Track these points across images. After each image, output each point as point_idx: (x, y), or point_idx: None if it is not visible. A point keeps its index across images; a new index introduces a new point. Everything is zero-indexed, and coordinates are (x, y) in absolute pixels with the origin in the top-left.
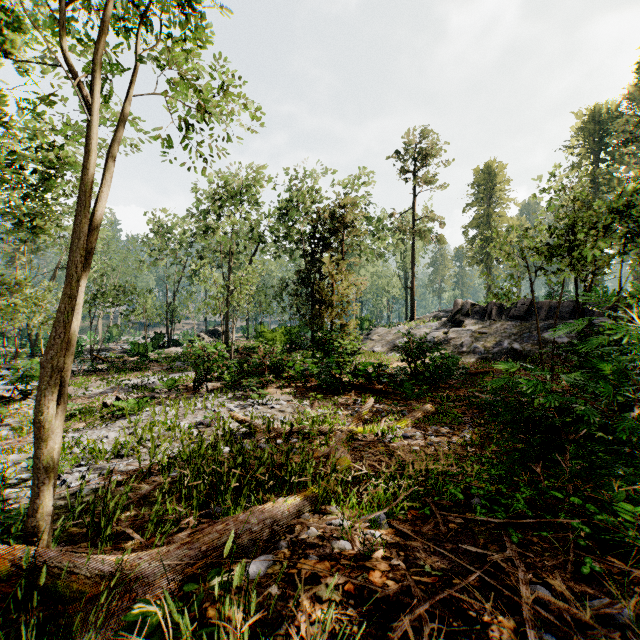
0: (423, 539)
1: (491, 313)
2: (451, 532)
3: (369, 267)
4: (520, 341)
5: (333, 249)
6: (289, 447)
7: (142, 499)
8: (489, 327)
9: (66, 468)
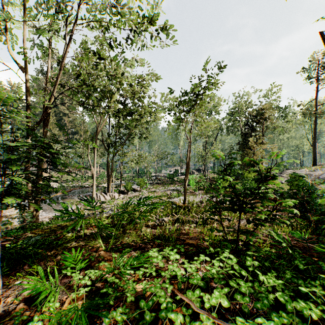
0: None
1: None
2: None
3: (285, 134)
4: None
5: (257, 131)
6: None
7: None
8: None
9: None
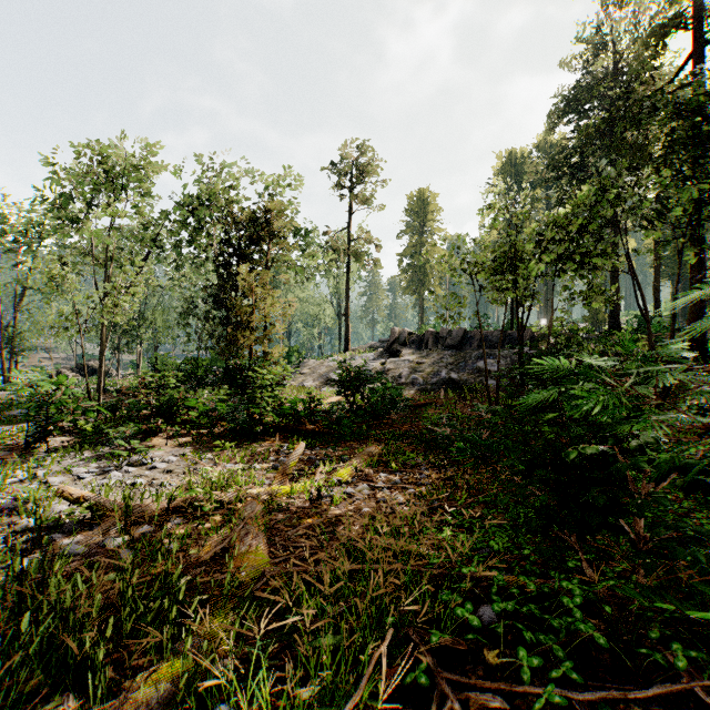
0: None
1: (428, 342)
2: None
3: (298, 291)
4: (457, 371)
5: (254, 261)
6: (157, 541)
7: None
8: (426, 357)
9: None
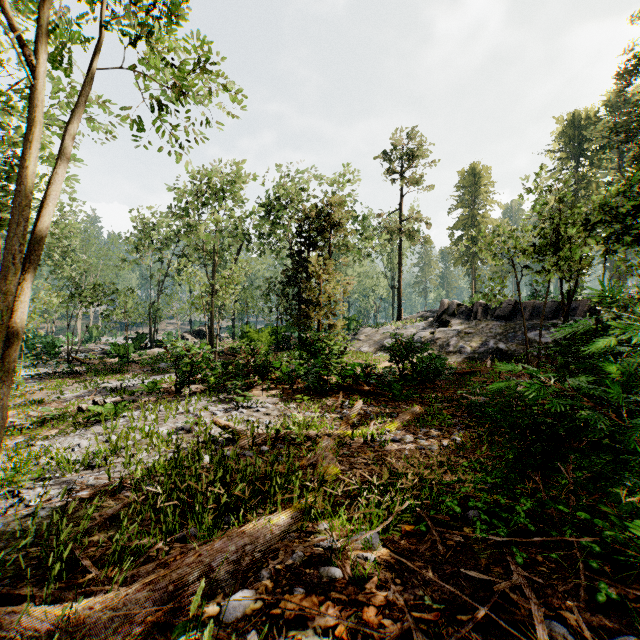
0: (420, 561)
1: (477, 313)
2: (450, 551)
3: (356, 267)
4: (505, 341)
5: (320, 248)
6: (274, 455)
7: (109, 519)
8: (475, 327)
9: (29, 482)
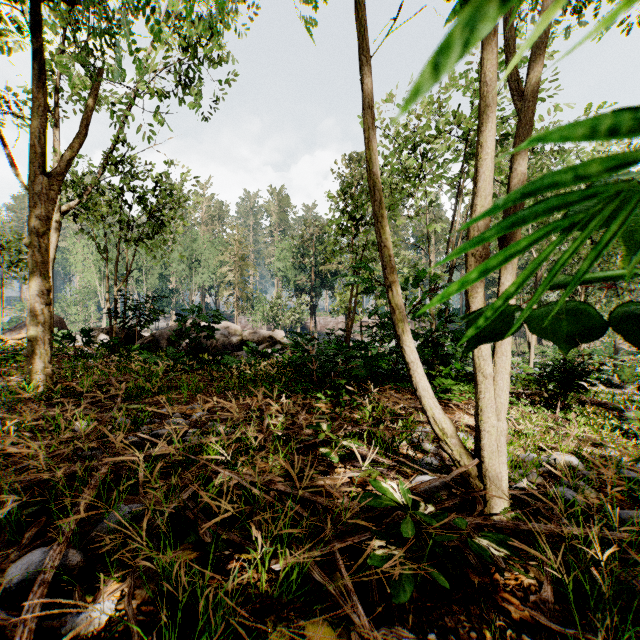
0: None
1: None
2: None
3: None
4: None
5: None
6: None
7: None
8: None
9: None
